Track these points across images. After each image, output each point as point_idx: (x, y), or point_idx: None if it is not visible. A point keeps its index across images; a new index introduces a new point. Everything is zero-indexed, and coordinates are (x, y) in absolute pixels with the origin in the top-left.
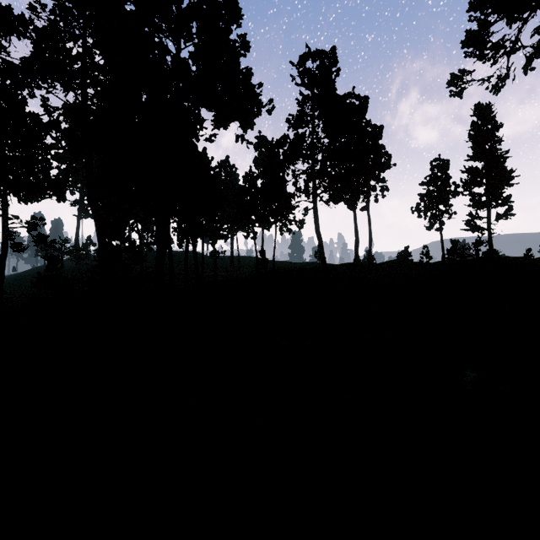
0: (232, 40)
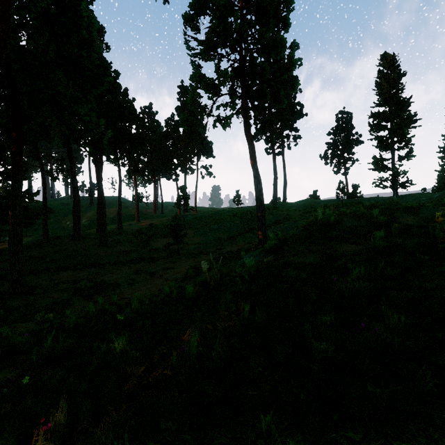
0: None
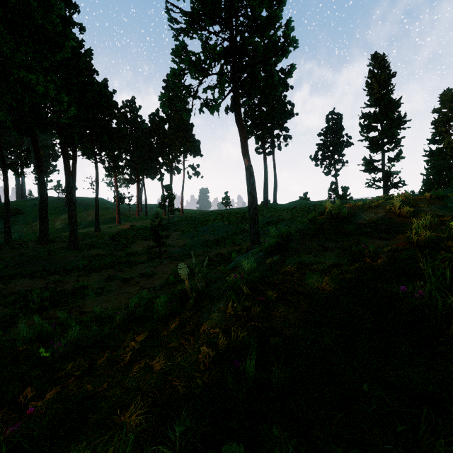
0: None
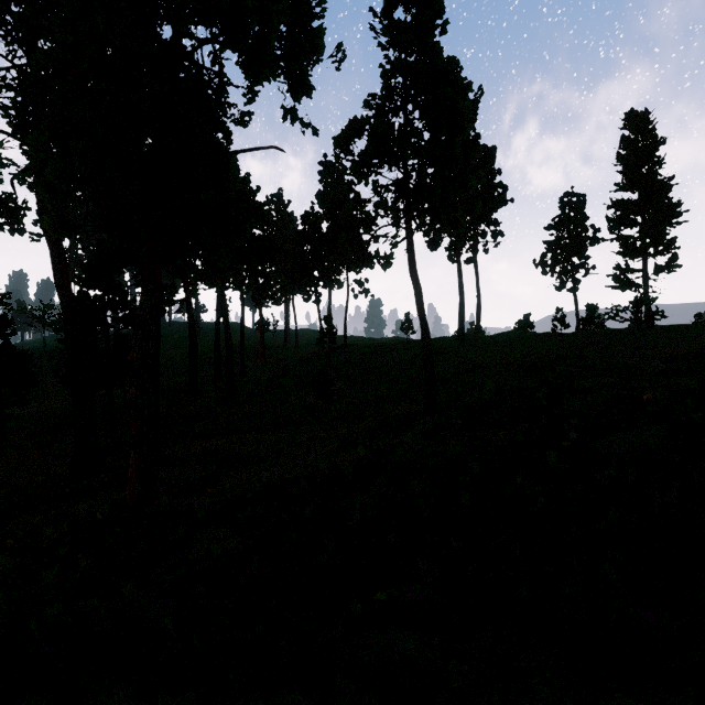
0: None
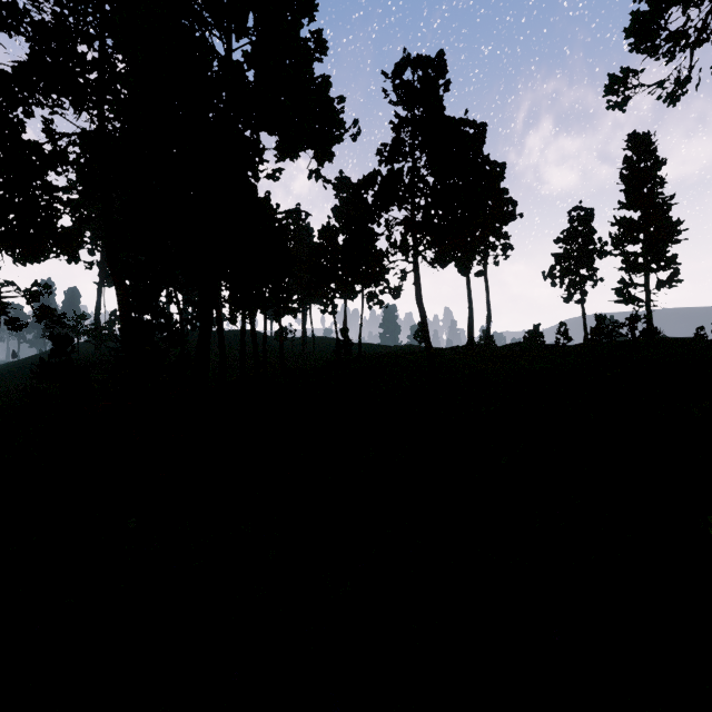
0: (303, 38)
